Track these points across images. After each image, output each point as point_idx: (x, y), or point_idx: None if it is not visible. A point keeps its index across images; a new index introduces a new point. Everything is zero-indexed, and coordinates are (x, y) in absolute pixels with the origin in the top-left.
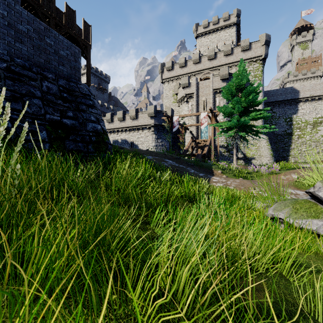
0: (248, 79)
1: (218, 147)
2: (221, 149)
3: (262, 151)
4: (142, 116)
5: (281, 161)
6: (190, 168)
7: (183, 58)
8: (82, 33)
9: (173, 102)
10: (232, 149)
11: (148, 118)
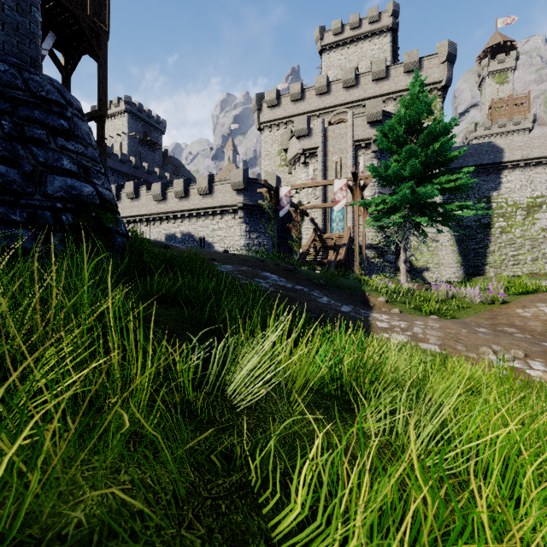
0: (430, 112)
1: (364, 248)
2: (368, 251)
3: (443, 256)
4: (221, 190)
5: (473, 274)
6: (319, 293)
7: (299, 85)
8: (87, 3)
9: (280, 166)
10: (389, 252)
11: (233, 192)
